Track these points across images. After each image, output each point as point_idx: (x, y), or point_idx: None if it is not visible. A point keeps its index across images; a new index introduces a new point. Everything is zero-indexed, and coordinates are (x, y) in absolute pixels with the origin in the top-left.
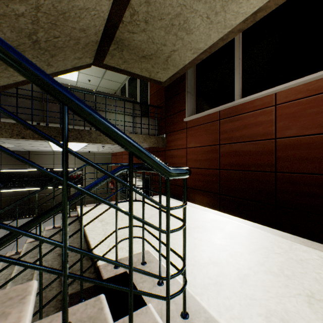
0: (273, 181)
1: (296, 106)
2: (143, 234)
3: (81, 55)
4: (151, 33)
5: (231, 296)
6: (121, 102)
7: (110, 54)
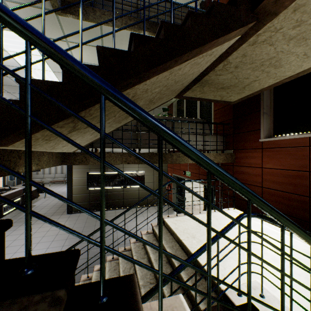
0: None
1: None
2: (262, 271)
3: (170, 96)
4: (237, 72)
5: None
6: (193, 124)
7: (191, 90)
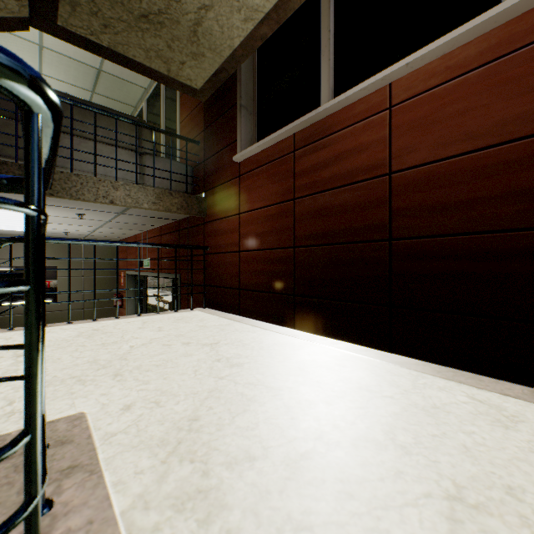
0: (386, 259)
1: (427, 104)
2: None
3: None
4: None
5: (242, 527)
6: (111, 121)
7: None
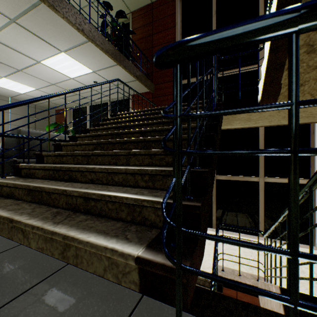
0: None
1: None
2: None
3: None
4: None
5: None
6: None
7: None
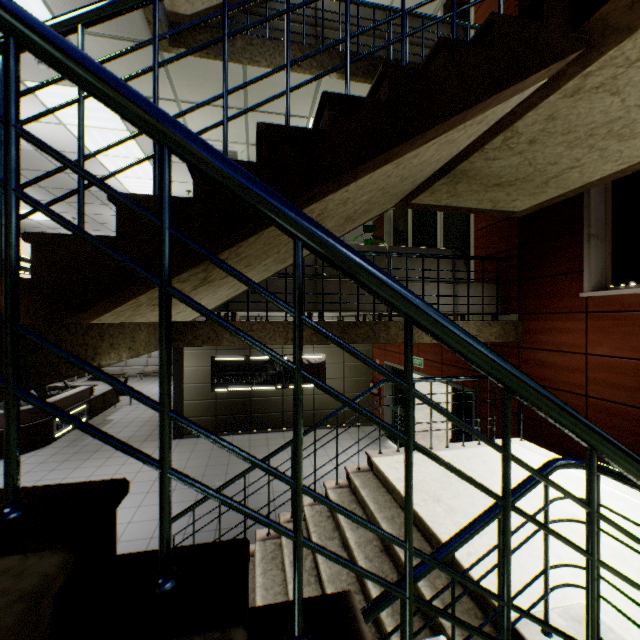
0: None
1: None
2: (597, 586)
3: (386, 205)
4: (534, 153)
5: None
6: (431, 260)
7: (430, 191)
